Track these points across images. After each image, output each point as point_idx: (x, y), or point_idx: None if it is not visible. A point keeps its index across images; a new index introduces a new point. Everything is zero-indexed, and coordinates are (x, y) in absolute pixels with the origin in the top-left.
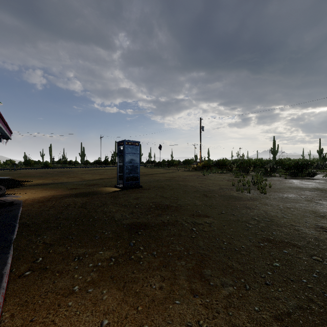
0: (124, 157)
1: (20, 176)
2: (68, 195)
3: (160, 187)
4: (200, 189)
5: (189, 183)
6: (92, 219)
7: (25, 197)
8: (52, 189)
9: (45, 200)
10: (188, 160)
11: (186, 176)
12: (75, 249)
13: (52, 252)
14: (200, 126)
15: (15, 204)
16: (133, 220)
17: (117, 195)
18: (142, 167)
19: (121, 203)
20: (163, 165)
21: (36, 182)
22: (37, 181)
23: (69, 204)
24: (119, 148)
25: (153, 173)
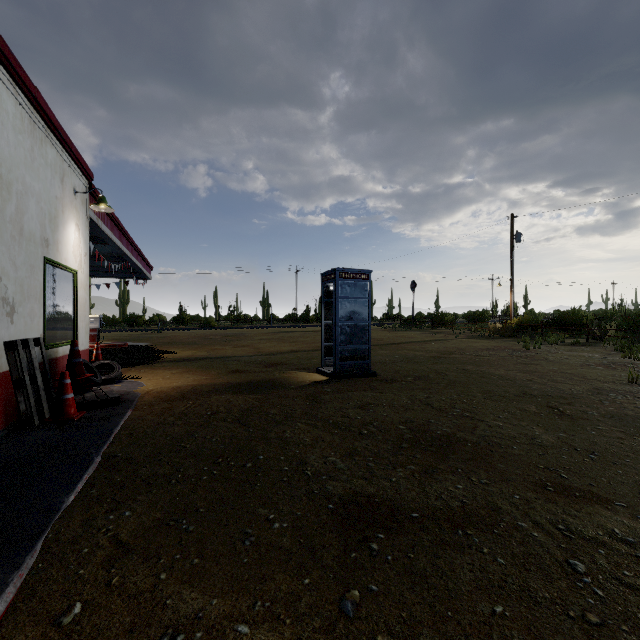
0: (337, 306)
1: (163, 342)
2: (222, 387)
3: (418, 376)
4: (532, 390)
5: (492, 370)
6: (252, 463)
7: (148, 386)
8: (201, 370)
9: (178, 396)
10: (477, 313)
11: (479, 350)
12: (177, 588)
13: (115, 586)
14: (511, 234)
15: (125, 401)
16: (355, 484)
17: (320, 393)
18: (375, 329)
19: (326, 416)
20: (419, 325)
21: (181, 355)
22: (184, 352)
23: (216, 411)
24: (326, 288)
25: (399, 341)
